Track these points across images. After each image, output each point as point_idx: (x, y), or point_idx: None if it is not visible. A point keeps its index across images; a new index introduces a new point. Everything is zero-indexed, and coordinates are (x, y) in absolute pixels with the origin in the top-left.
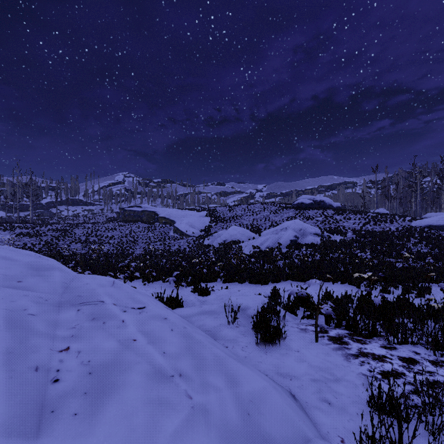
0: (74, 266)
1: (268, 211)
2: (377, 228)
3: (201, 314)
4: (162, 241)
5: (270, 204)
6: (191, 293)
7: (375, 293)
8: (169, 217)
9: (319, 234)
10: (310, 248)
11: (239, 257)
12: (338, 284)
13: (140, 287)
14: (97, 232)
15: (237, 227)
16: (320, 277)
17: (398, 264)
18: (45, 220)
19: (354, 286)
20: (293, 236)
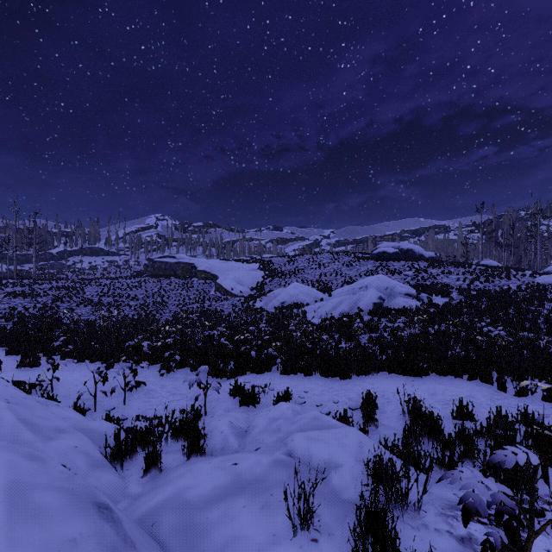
0: (72, 341)
1: (340, 263)
2: (490, 286)
3: (233, 495)
4: (200, 303)
5: (341, 253)
6: (229, 398)
7: (535, 401)
8: (210, 271)
9: (412, 295)
10: (402, 315)
11: (303, 328)
12: (464, 381)
13: (154, 380)
14: (116, 291)
15: (299, 285)
16: (432, 367)
17: (541, 343)
18: (53, 275)
19: (493, 385)
20: (376, 298)
